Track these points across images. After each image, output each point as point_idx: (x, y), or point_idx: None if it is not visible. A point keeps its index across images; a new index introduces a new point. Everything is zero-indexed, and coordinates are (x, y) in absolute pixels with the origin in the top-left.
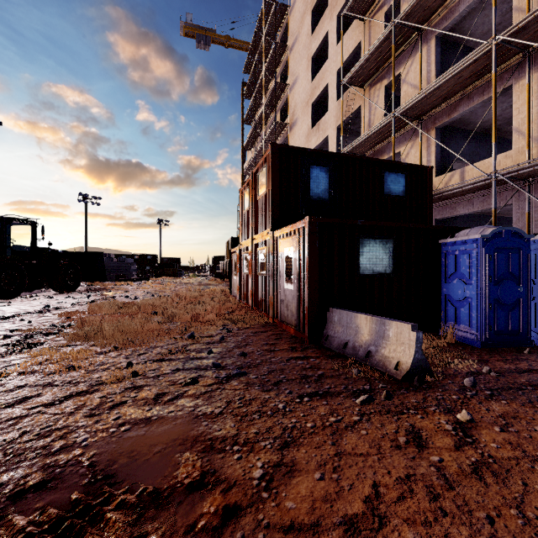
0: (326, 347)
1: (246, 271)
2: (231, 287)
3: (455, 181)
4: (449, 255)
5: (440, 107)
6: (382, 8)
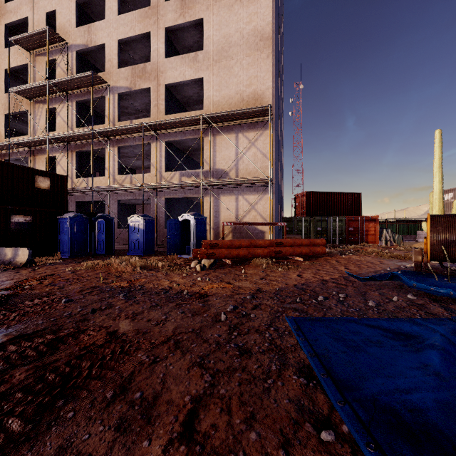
0: None
1: None
2: None
3: (85, 184)
4: (61, 223)
5: (77, 142)
6: (44, 56)
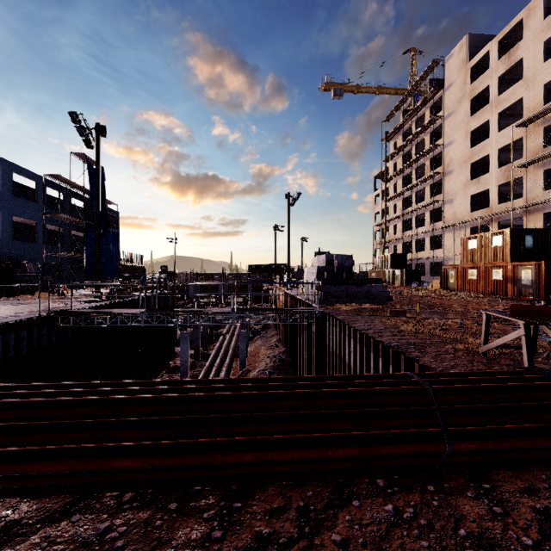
0: None
1: (473, 278)
2: (444, 286)
3: None
4: None
5: None
6: (541, 124)
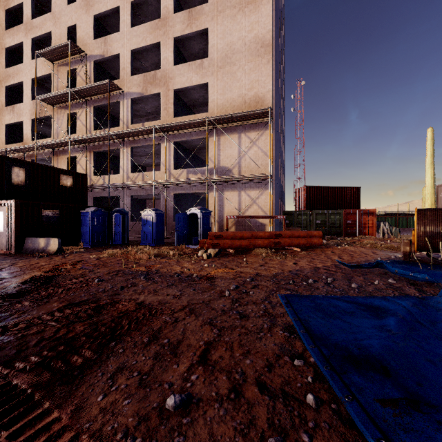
0: (25, 253)
1: None
2: None
3: (101, 181)
4: (83, 216)
5: (95, 143)
6: (66, 66)
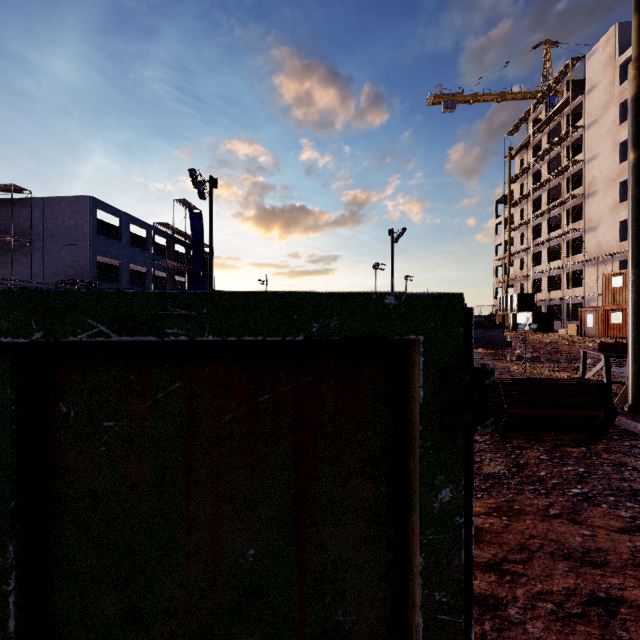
0: None
1: (618, 323)
2: (581, 332)
3: None
4: None
5: None
6: None
